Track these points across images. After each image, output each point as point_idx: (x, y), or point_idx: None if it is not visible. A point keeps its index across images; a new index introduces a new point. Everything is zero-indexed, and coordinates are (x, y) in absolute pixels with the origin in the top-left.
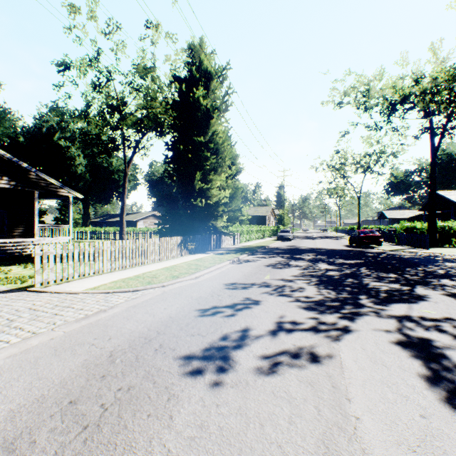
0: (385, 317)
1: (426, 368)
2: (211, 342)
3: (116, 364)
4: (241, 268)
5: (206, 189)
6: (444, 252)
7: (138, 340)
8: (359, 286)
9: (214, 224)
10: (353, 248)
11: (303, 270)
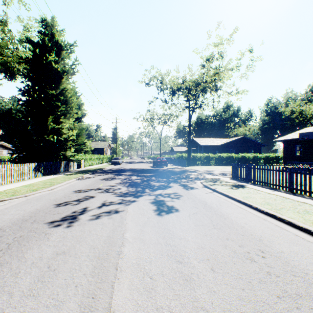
0: (152, 195)
1: (156, 207)
2: (66, 215)
3: (7, 231)
4: (84, 182)
5: (58, 129)
6: (192, 168)
7: (18, 221)
8: (148, 185)
9: (64, 153)
10: (154, 167)
11: (123, 180)
